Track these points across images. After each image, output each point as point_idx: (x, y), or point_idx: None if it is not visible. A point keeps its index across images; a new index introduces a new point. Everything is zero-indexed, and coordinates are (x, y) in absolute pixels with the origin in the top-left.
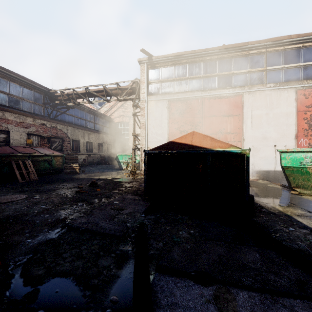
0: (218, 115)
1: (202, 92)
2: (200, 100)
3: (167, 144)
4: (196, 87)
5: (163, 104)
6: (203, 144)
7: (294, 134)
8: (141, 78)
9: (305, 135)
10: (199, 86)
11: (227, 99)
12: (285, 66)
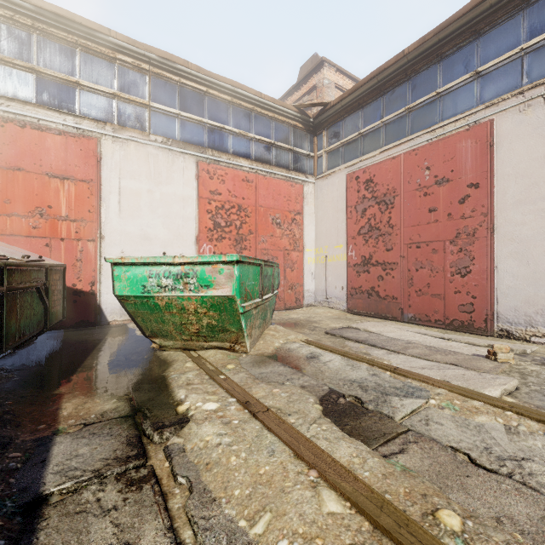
0: (32, 169)
1: None
2: None
3: None
4: None
5: None
6: None
7: (194, 236)
8: None
9: (209, 239)
10: None
11: (59, 138)
12: (183, 114)
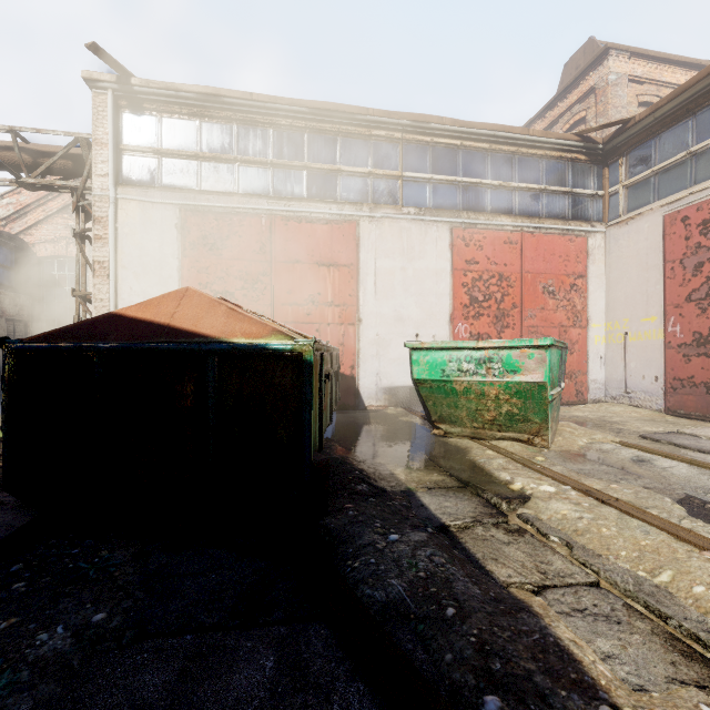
0: (306, 260)
1: (269, 200)
2: (266, 220)
3: (95, 322)
4: (256, 186)
5: (166, 216)
6: (204, 324)
7: (448, 314)
8: (94, 131)
9: (465, 317)
10: (264, 185)
11: (326, 227)
12: (435, 177)
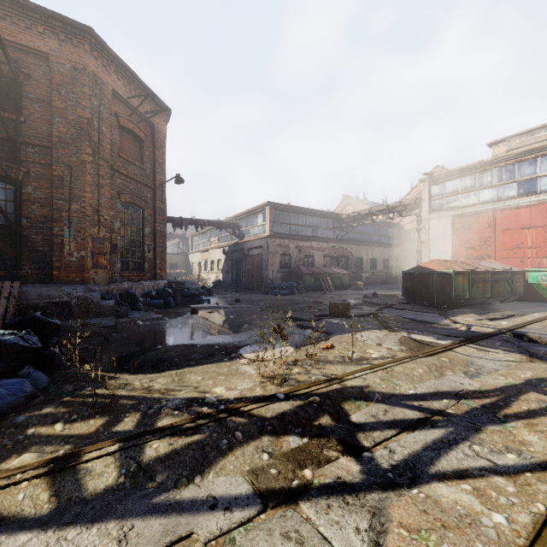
0: (514, 228)
1: (493, 204)
2: (490, 213)
3: (415, 267)
4: (487, 198)
5: (446, 221)
6: (434, 267)
7: None
8: (422, 197)
9: None
10: (491, 197)
11: (527, 209)
12: None
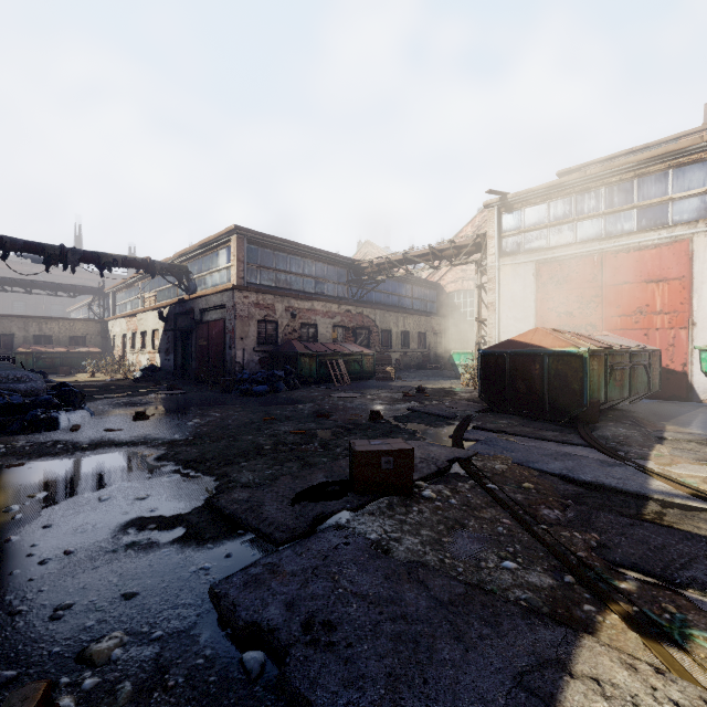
0: (634, 281)
1: (600, 242)
2: (597, 257)
3: (504, 343)
4: (589, 234)
5: (527, 270)
6: (543, 343)
7: None
8: (488, 232)
9: None
10: (596, 231)
11: (654, 251)
12: None
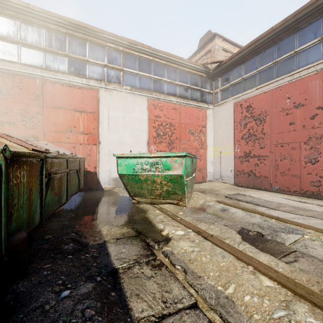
0: (67, 108)
1: (42, 70)
2: (39, 81)
3: None
4: (33, 61)
5: None
6: None
7: (146, 141)
8: None
9: (154, 143)
10: (39, 61)
11: (79, 90)
12: (140, 73)
